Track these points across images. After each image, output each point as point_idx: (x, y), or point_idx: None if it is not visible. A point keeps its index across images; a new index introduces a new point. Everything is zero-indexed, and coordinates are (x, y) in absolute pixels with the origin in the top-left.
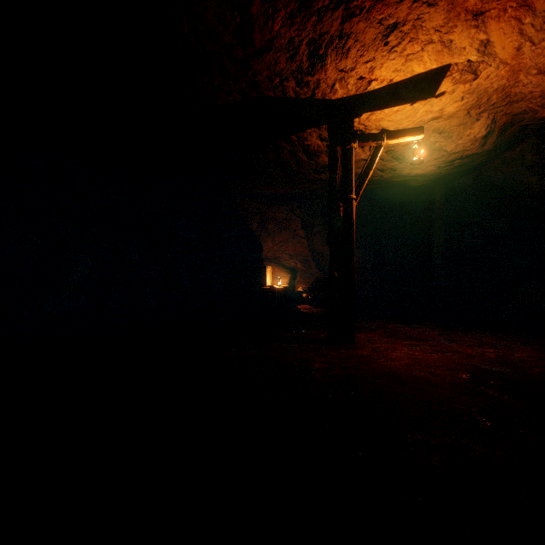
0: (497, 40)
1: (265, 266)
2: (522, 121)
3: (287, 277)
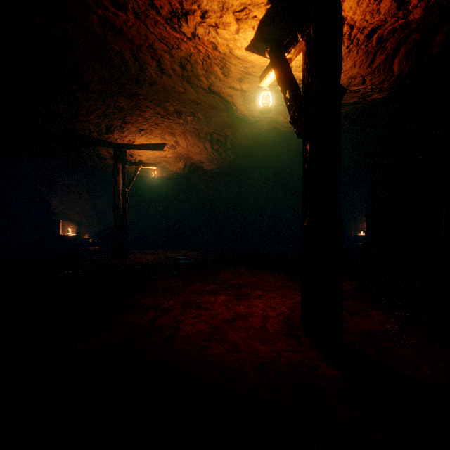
0: (180, 141)
1: (59, 220)
2: (196, 165)
3: (75, 228)
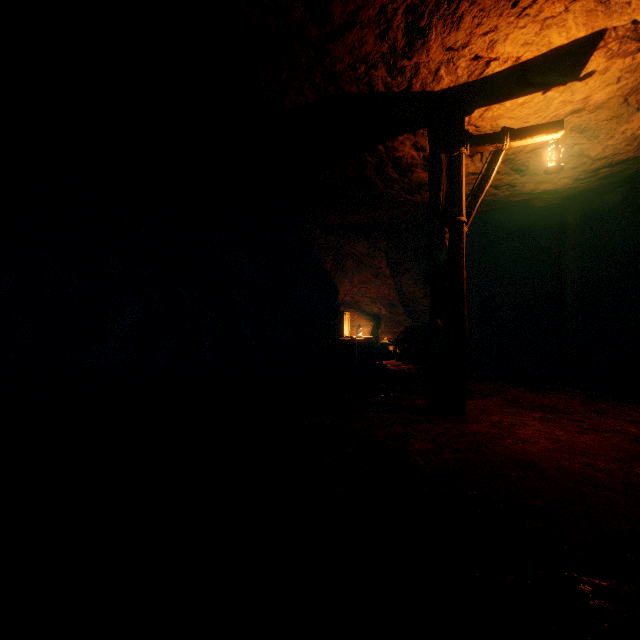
0: None
1: (342, 313)
2: None
3: (369, 325)
